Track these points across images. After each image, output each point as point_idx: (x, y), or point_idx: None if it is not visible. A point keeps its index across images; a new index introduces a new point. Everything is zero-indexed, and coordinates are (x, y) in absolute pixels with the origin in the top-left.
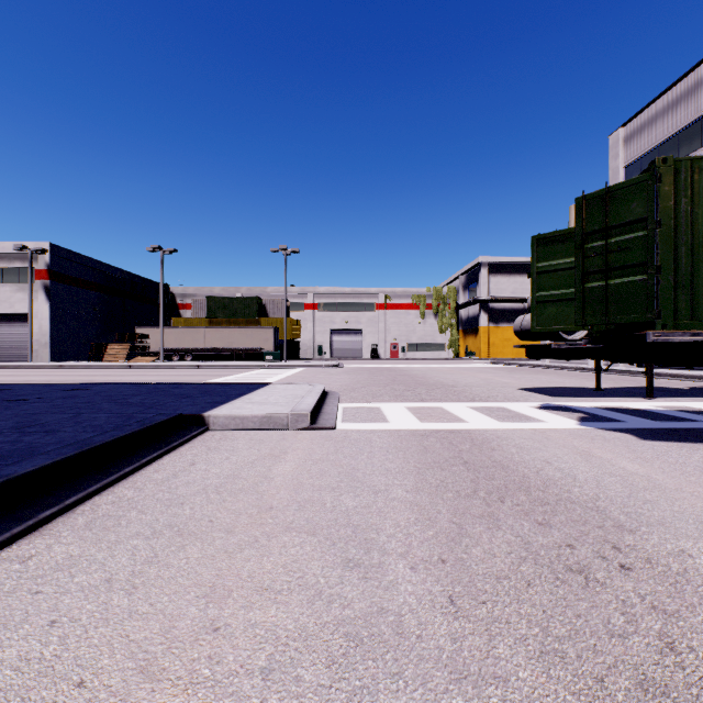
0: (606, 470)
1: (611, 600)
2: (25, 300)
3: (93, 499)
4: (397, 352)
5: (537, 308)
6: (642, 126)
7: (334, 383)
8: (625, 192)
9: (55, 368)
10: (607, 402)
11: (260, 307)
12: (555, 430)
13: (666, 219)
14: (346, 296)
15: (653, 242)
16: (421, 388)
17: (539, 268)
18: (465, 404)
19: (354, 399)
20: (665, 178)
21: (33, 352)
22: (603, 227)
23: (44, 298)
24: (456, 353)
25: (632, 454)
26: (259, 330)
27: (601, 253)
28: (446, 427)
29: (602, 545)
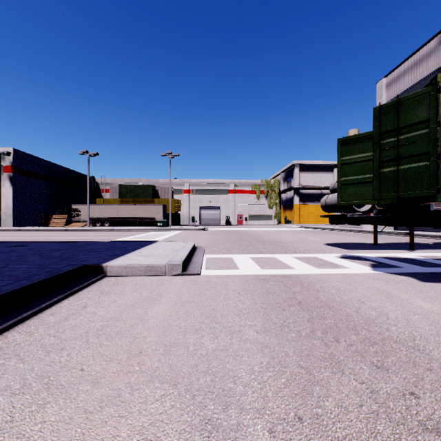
0: (408, 309)
1: None
2: None
3: None
4: (242, 220)
5: (341, 188)
6: (397, 77)
7: (201, 241)
8: (412, 101)
9: (15, 231)
10: (385, 253)
11: (154, 191)
12: (357, 274)
13: None
14: (210, 184)
15: (434, 137)
16: (259, 244)
17: (343, 161)
18: (290, 255)
19: (214, 252)
20: None
21: (2, 220)
22: (395, 128)
23: (9, 184)
24: (279, 221)
25: (420, 293)
26: (153, 206)
27: (393, 146)
28: (280, 273)
29: None
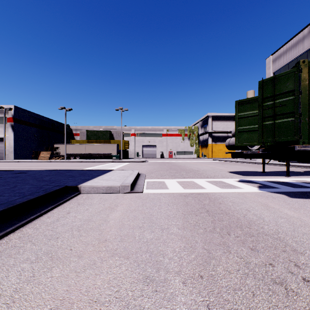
0: (278, 215)
1: (305, 306)
2: (2, 131)
3: (9, 235)
4: (171, 155)
5: (238, 134)
6: (280, 55)
7: (143, 169)
8: (283, 78)
9: (15, 162)
10: (269, 178)
11: (111, 135)
12: (248, 192)
13: (304, 90)
14: (149, 130)
15: (297, 101)
16: (183, 171)
17: (239, 116)
18: (204, 179)
19: (152, 177)
20: (304, 70)
21: (6, 155)
22: (272, 95)
23: (11, 130)
24: (198, 155)
25: (288, 205)
26: (110, 145)
27: (271, 107)
28: (196, 191)
29: (289, 263)
